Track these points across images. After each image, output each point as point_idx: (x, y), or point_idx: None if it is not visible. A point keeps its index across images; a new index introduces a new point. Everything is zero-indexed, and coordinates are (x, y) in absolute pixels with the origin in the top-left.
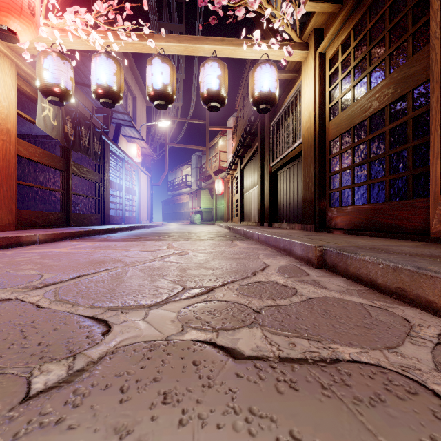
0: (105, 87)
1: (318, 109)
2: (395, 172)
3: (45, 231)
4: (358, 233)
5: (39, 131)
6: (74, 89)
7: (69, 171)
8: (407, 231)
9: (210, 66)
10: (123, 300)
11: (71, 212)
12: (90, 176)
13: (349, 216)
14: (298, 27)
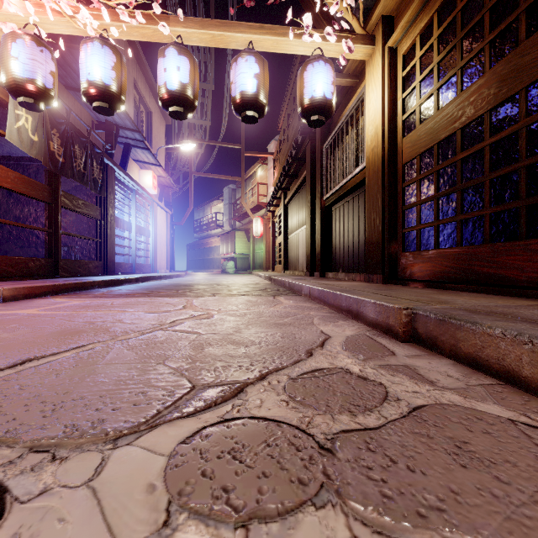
0: (99, 85)
1: (387, 122)
2: (498, 203)
3: (15, 284)
4: (446, 287)
5: (19, 151)
6: (66, 96)
7: (57, 204)
8: (519, 284)
9: (245, 61)
10: (73, 419)
11: (60, 258)
12: (88, 210)
13: (430, 263)
14: (361, 13)
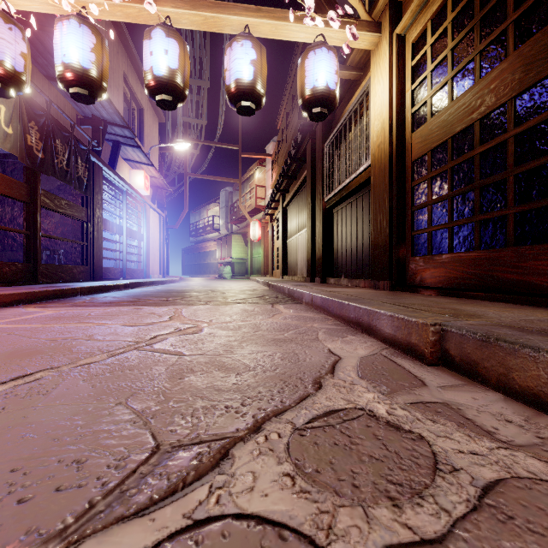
0: (76, 68)
1: (395, 115)
2: (524, 201)
3: None
4: (463, 295)
5: None
6: (47, 87)
7: (36, 204)
8: None
9: (240, 46)
10: None
11: (39, 263)
12: (72, 211)
13: (444, 268)
14: None
